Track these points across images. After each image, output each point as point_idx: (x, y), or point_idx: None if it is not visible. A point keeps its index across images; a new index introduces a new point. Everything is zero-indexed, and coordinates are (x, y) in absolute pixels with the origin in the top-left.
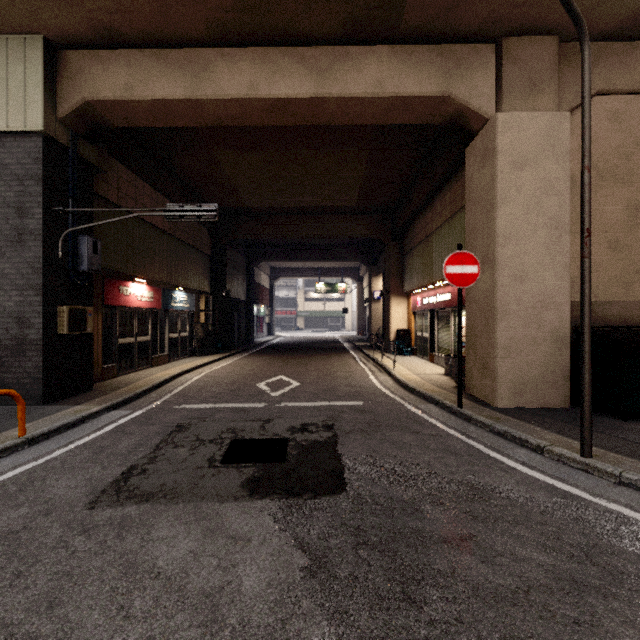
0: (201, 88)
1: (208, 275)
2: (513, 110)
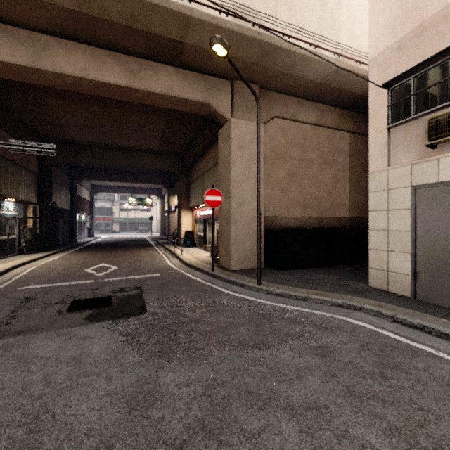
0: (42, 62)
1: (35, 189)
2: (239, 118)
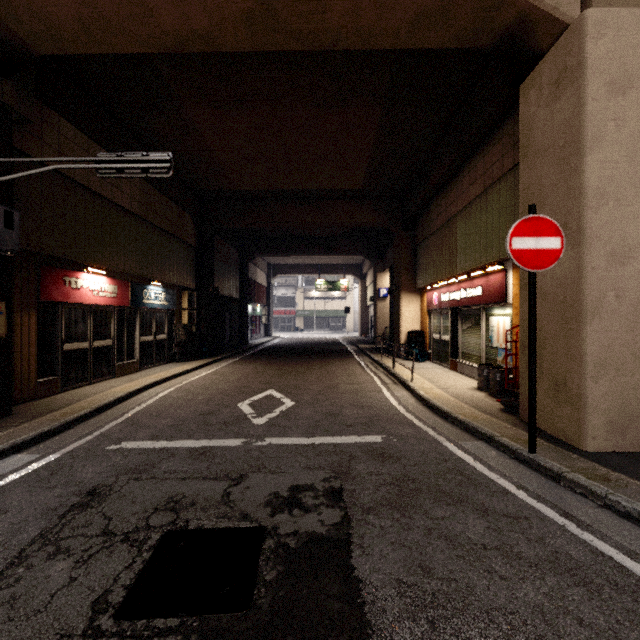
0: None
1: (192, 269)
2: (608, 7)
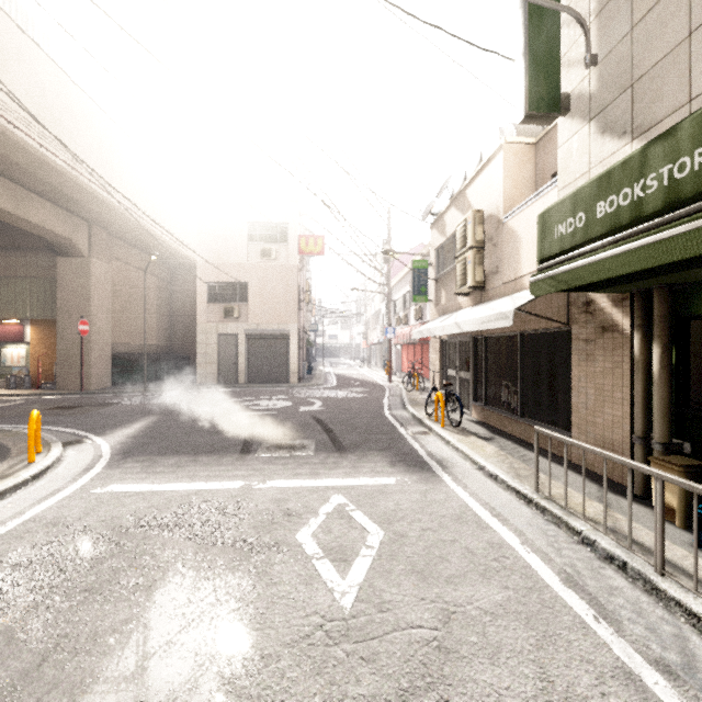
0: None
1: None
2: (95, 258)
